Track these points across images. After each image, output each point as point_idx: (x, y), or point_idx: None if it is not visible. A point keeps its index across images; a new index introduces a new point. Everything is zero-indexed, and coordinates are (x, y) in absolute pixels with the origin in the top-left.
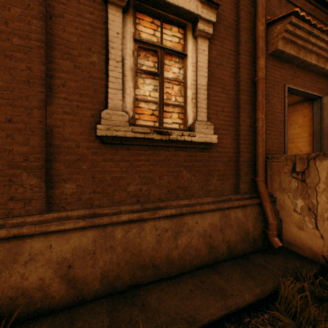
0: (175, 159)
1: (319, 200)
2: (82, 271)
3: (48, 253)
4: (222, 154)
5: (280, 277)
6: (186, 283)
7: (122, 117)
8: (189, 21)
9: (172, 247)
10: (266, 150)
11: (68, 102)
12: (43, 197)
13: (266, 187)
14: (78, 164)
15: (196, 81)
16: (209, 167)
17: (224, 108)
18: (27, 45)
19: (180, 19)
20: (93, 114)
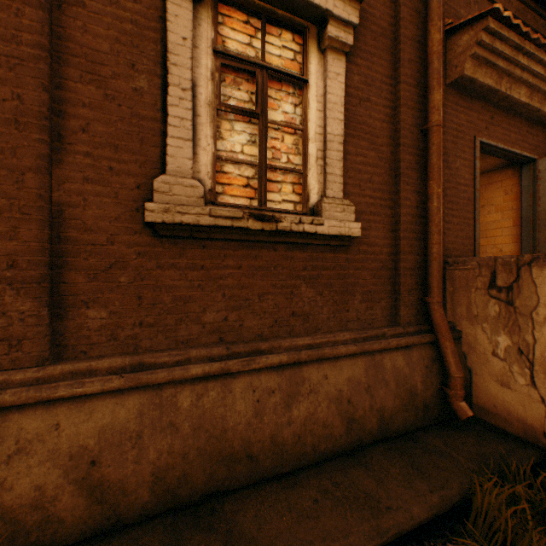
0: (287, 265)
1: (537, 337)
2: (116, 471)
3: (53, 439)
4: (369, 256)
5: (473, 475)
6: (307, 487)
7: (193, 189)
8: (312, 22)
9: (283, 422)
10: (444, 249)
11: (94, 161)
12: (44, 335)
13: (444, 314)
14: (112, 273)
15: (324, 128)
16: (347, 279)
17: (373, 176)
18: (15, 53)
19: (296, 17)
20: (139, 183)
